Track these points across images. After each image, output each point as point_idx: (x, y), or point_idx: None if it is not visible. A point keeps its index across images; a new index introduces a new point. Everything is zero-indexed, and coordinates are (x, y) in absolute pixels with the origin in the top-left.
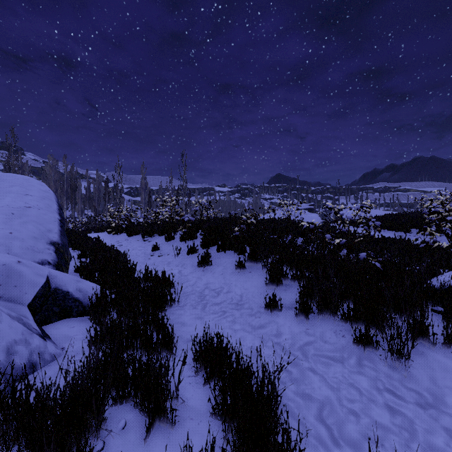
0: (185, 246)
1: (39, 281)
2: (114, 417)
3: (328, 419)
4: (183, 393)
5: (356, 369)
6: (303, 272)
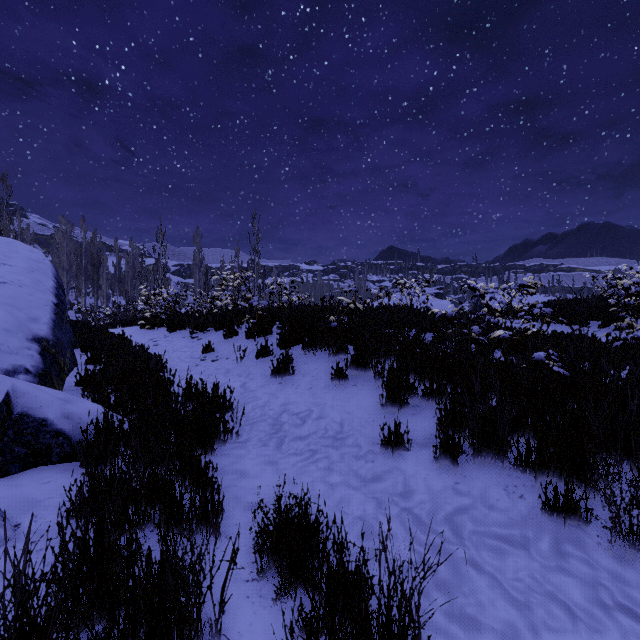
0: (253, 346)
1: None
2: None
3: None
4: (232, 620)
5: (554, 562)
6: (442, 386)
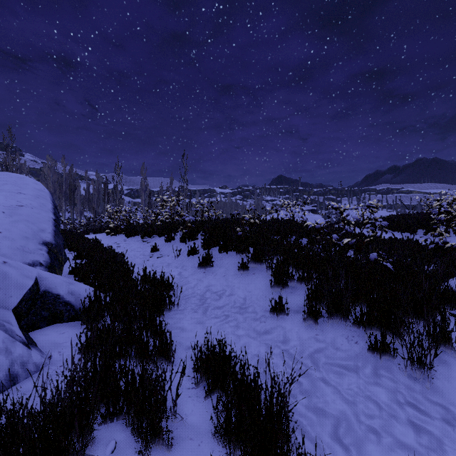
0: (185, 247)
1: (26, 283)
2: (103, 438)
3: (345, 439)
4: (181, 408)
5: (372, 380)
6: (310, 274)
